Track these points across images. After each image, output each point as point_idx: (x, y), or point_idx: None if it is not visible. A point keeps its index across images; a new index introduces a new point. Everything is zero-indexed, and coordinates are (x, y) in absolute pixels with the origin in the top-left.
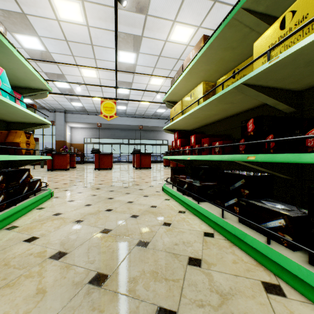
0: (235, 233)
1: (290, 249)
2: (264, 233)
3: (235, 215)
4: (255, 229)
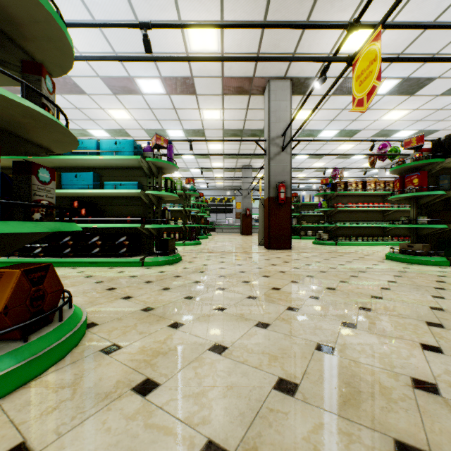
0: (19, 261)
1: (43, 257)
2: (33, 256)
3: (18, 253)
4: (29, 257)
